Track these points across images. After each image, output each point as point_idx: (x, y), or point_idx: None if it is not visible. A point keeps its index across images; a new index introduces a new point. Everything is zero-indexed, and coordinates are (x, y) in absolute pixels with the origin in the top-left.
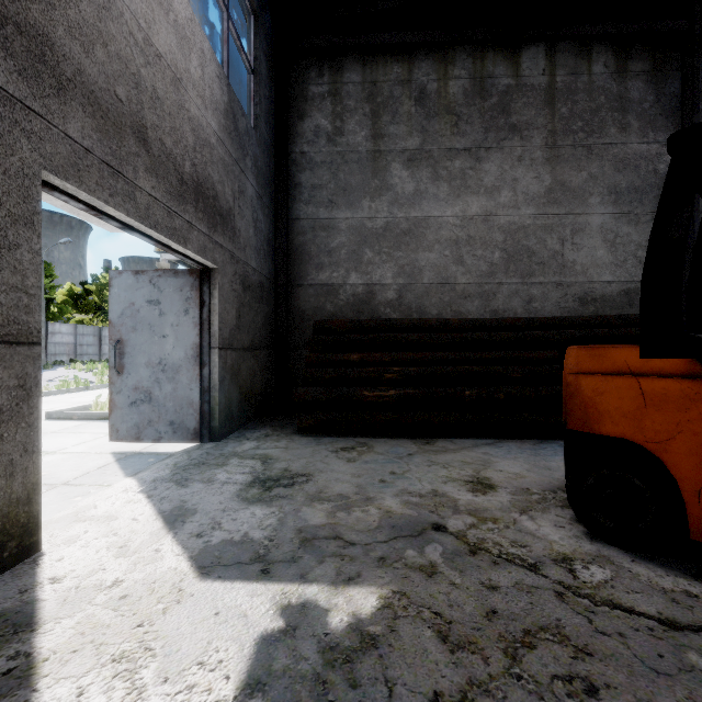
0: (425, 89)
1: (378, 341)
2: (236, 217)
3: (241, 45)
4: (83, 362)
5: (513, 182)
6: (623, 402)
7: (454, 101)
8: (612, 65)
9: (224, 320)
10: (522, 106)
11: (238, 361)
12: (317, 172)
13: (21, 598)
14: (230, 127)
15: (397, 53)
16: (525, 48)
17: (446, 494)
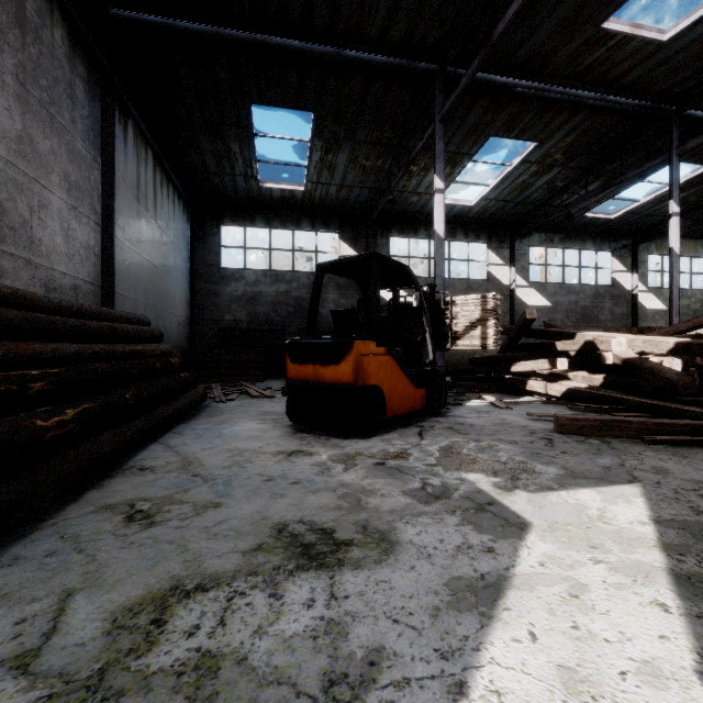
0: None
1: None
2: None
3: None
4: None
5: None
6: (375, 367)
7: None
8: (67, 46)
9: None
10: None
11: None
12: None
13: (700, 609)
14: None
15: None
16: None
17: (320, 461)
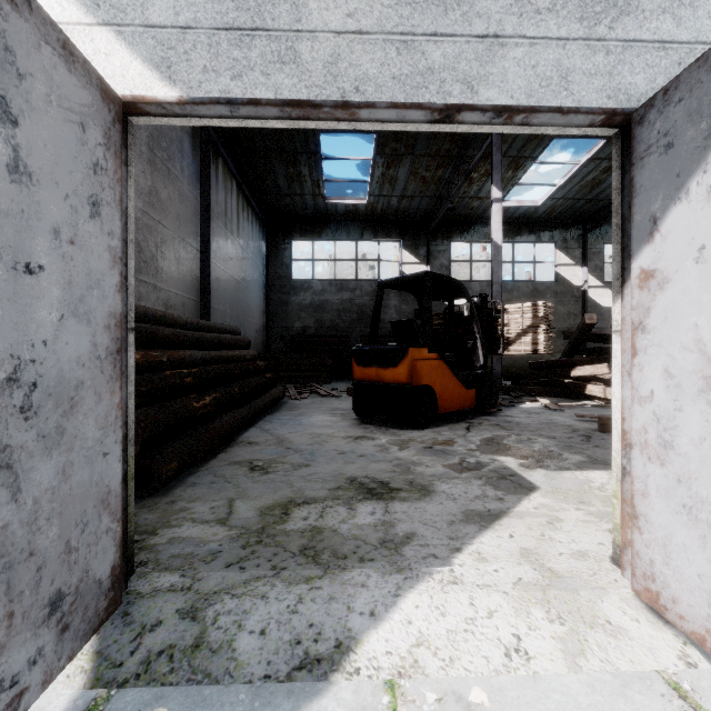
0: None
1: (144, 333)
2: None
3: None
4: None
5: None
6: (427, 370)
7: None
8: None
9: None
10: None
11: None
12: None
13: None
14: None
15: None
16: None
17: (380, 444)
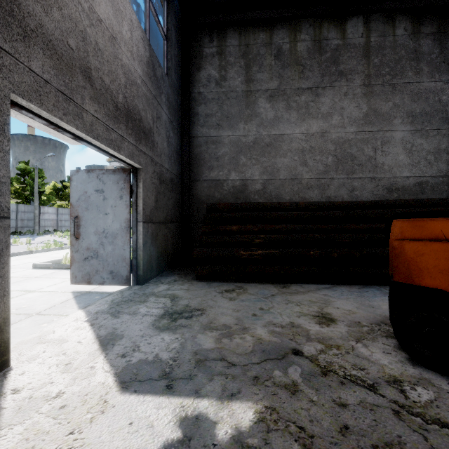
0: (281, 48)
1: (250, 217)
2: (154, 134)
3: (158, 20)
4: (62, 231)
5: (341, 110)
6: (440, 261)
7: (301, 56)
8: (410, 29)
9: (146, 203)
10: (347, 59)
11: (156, 230)
12: (209, 105)
13: None
14: (151, 74)
15: (262, 25)
16: (349, 19)
17: (300, 325)
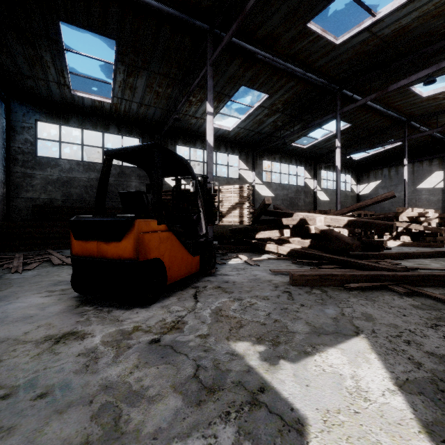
0: None
1: None
2: None
3: None
4: None
5: None
6: (156, 243)
7: None
8: None
9: None
10: None
11: None
12: None
13: None
14: None
15: None
16: None
17: (90, 347)
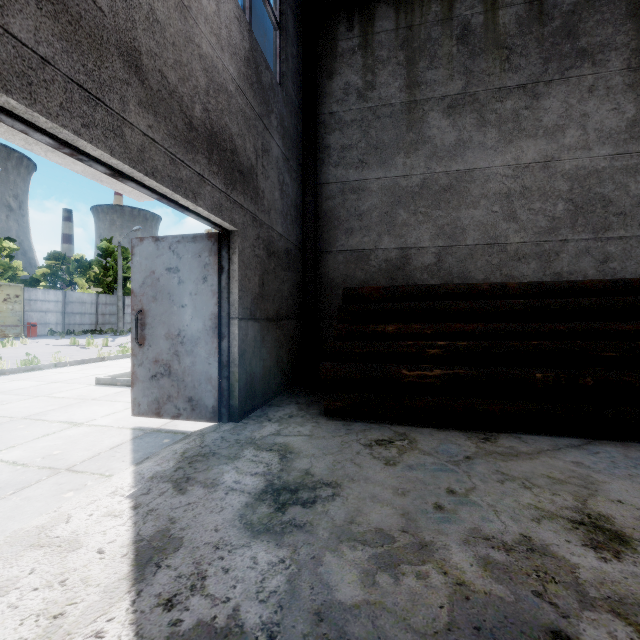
0: (468, 24)
1: (418, 310)
2: (259, 177)
3: None
4: None
5: (582, 118)
6: None
7: (505, 32)
8: None
9: (244, 288)
10: (594, 25)
11: (261, 332)
12: (347, 132)
13: None
14: (252, 78)
15: None
16: None
17: (549, 548)
